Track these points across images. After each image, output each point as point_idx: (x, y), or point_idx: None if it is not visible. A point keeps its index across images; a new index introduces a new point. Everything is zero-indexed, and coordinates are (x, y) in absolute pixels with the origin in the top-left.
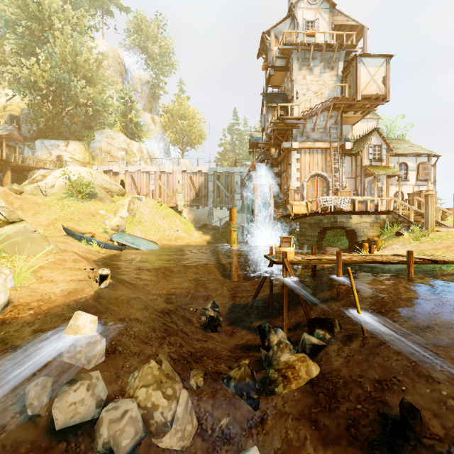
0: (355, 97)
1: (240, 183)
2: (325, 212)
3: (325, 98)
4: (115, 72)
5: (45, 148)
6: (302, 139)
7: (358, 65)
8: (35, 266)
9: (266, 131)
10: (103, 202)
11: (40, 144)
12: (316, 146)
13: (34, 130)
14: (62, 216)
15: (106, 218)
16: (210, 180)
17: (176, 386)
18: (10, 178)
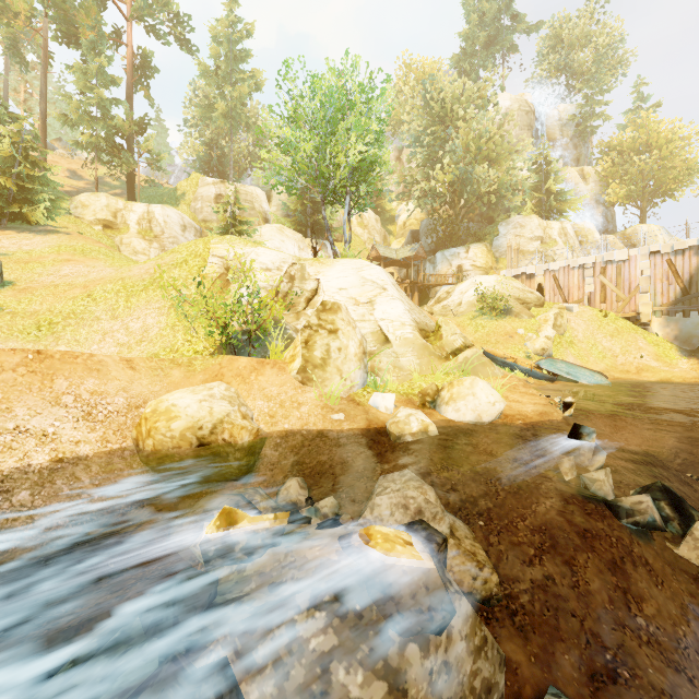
0: None
1: None
2: None
3: None
4: (520, 129)
5: (445, 260)
6: None
7: None
8: (506, 386)
9: None
10: (520, 318)
11: (440, 257)
12: None
13: (434, 242)
14: (477, 338)
15: (527, 340)
16: None
17: (692, 512)
18: (416, 299)
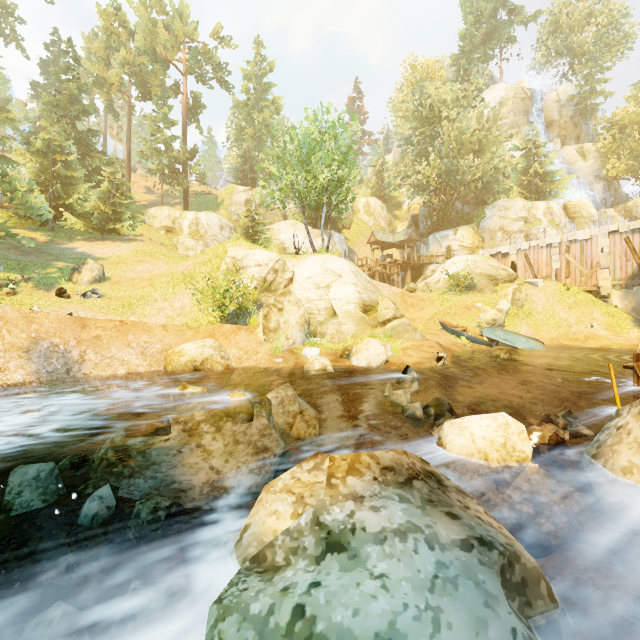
0: None
1: None
2: None
3: None
4: (516, 116)
5: (436, 242)
6: None
7: None
8: (402, 345)
9: None
10: (483, 293)
11: (432, 239)
12: None
13: (428, 225)
14: (440, 311)
15: (482, 312)
16: None
17: (446, 413)
18: (409, 277)
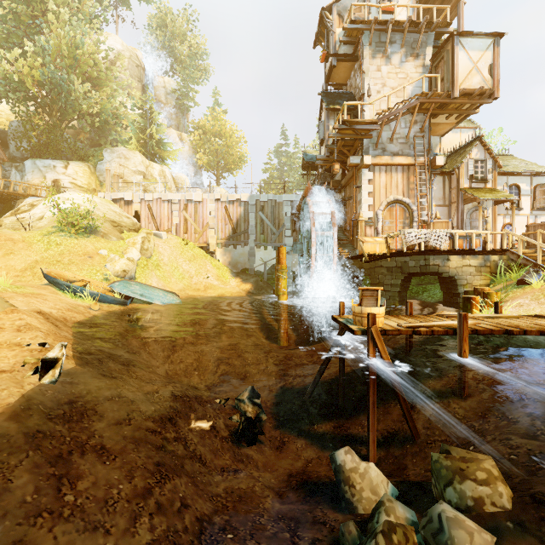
0: (451, 93)
1: (291, 215)
2: (413, 251)
3: (408, 97)
4: (132, 77)
5: (37, 170)
6: (376, 152)
7: (455, 48)
8: None
9: (326, 143)
10: (108, 239)
11: (30, 165)
12: (395, 162)
13: (24, 147)
14: (45, 258)
15: (109, 261)
16: (251, 211)
17: None
18: None
